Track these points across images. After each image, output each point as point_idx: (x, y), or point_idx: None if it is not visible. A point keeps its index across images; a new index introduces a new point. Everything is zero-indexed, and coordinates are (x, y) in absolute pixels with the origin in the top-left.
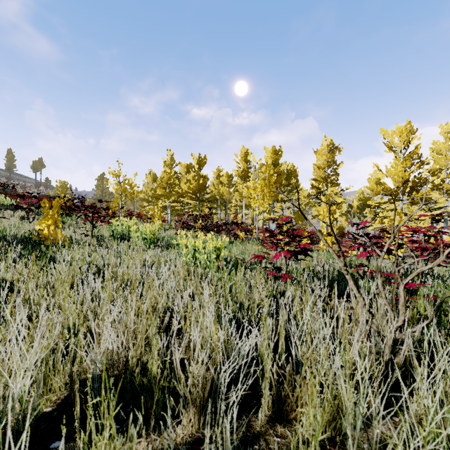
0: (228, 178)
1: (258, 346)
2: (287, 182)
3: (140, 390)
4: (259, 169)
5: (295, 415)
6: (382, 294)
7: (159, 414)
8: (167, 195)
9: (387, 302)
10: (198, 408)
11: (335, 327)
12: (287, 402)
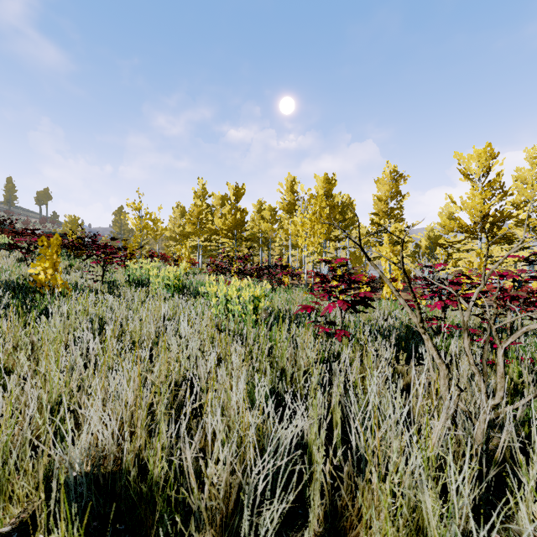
0: (272, 212)
1: (305, 430)
2: (342, 217)
3: (138, 501)
4: (309, 200)
5: (356, 534)
6: (470, 360)
7: (163, 535)
8: (198, 233)
9: (476, 370)
10: (219, 527)
11: (411, 408)
12: (346, 516)
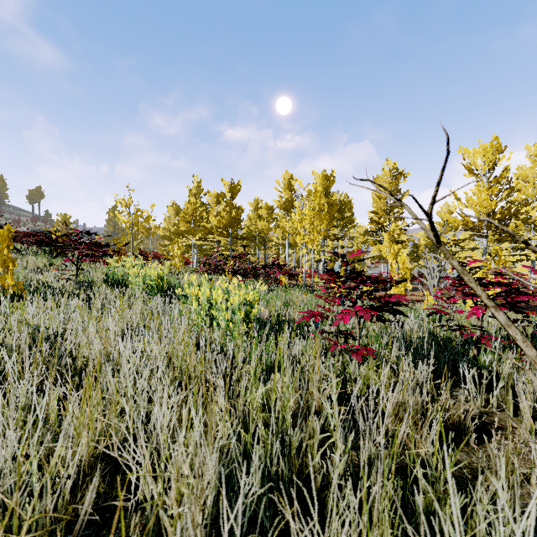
0: (268, 210)
1: None
2: (340, 216)
3: None
4: (307, 196)
5: None
6: None
7: None
8: (192, 231)
9: None
10: None
11: None
12: None
